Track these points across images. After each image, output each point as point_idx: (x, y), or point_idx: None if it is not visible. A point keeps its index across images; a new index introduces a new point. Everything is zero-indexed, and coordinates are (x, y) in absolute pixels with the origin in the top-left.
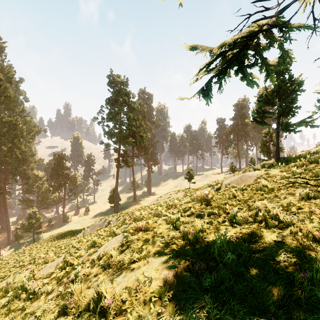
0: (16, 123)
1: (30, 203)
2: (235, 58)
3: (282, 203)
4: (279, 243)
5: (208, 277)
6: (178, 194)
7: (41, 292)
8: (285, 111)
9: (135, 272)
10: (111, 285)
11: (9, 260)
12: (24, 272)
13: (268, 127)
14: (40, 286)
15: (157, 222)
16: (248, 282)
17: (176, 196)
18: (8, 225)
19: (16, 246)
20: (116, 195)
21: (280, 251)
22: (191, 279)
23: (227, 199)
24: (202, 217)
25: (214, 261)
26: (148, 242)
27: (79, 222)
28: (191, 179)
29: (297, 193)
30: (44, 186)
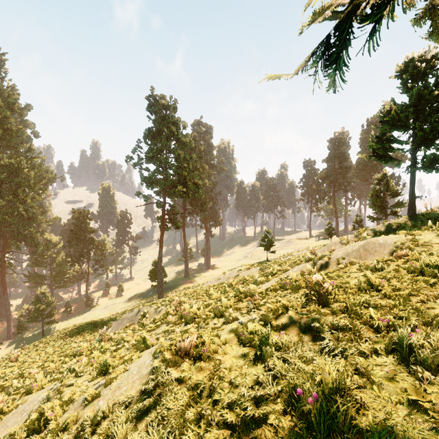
0: (20, 166)
1: (39, 280)
2: None
3: None
4: None
5: None
6: (251, 270)
7: None
8: (428, 137)
9: None
10: None
11: None
12: None
13: (395, 165)
14: None
15: (220, 337)
16: None
17: (248, 274)
18: (8, 311)
19: (18, 341)
20: (159, 270)
21: None
22: None
23: (355, 289)
24: (317, 334)
25: None
26: (201, 394)
27: (107, 308)
28: (270, 246)
29: None
30: (60, 256)
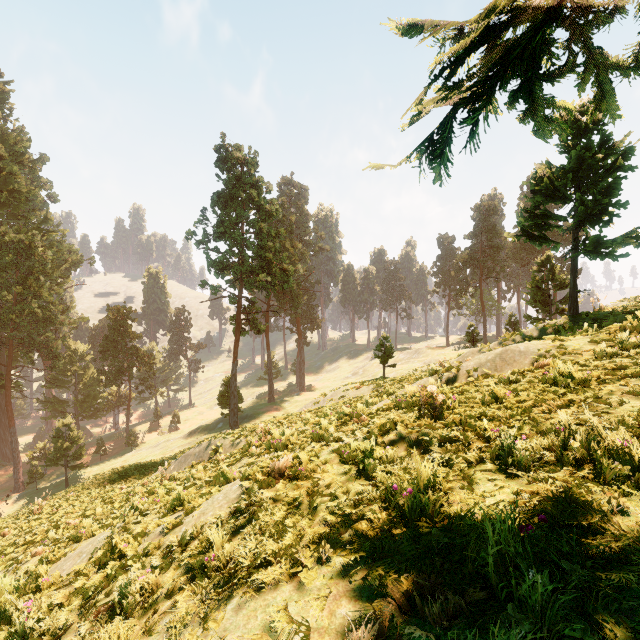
0: (32, 244)
1: (60, 407)
2: (522, 49)
3: (622, 416)
4: None
5: None
6: (362, 389)
7: (41, 630)
8: (592, 212)
9: (265, 599)
10: (200, 639)
11: (5, 530)
12: (27, 561)
13: (553, 248)
14: (42, 613)
15: (319, 457)
16: None
17: (357, 395)
18: (16, 451)
19: (31, 494)
20: (233, 392)
21: None
22: None
23: (479, 403)
24: (426, 448)
25: (479, 582)
26: (299, 508)
27: (158, 446)
28: (388, 358)
29: None
30: (89, 373)
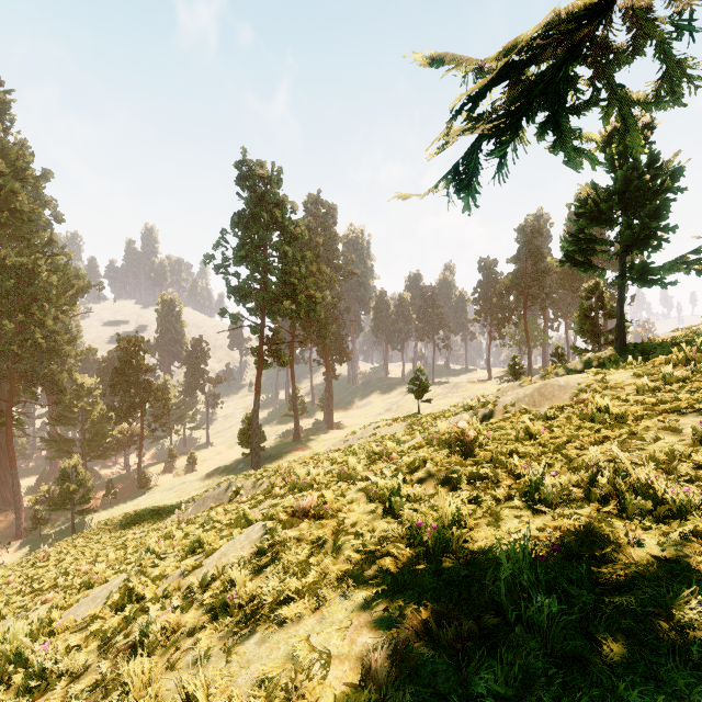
0: (35, 269)
1: (65, 447)
2: (544, 84)
3: (654, 452)
4: (669, 563)
5: (485, 666)
6: (394, 427)
7: (60, 671)
8: (640, 237)
9: (287, 632)
10: (224, 669)
11: (10, 577)
12: (37, 608)
13: (598, 274)
14: (59, 654)
15: (345, 496)
16: (605, 688)
17: (389, 432)
18: (18, 494)
19: (35, 541)
20: (255, 429)
21: (684, 594)
22: (436, 665)
23: (512, 440)
24: (455, 486)
25: (495, 610)
26: (324, 547)
27: (173, 489)
28: (423, 393)
29: (686, 427)
30: (98, 409)
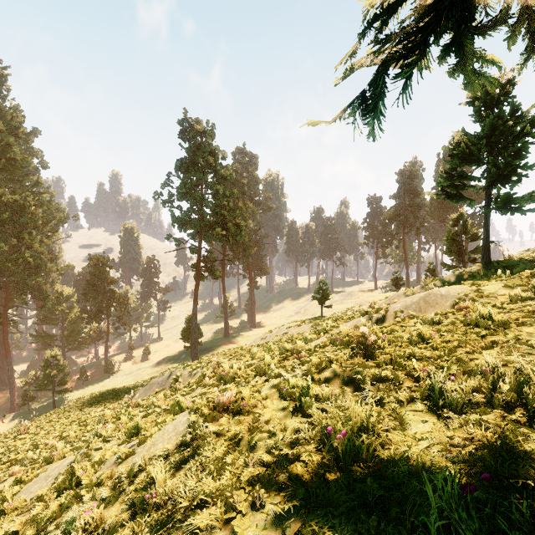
0: (25, 204)
1: (49, 341)
2: None
3: None
4: None
5: None
6: (302, 327)
7: None
8: (503, 173)
9: None
10: None
11: None
12: (5, 480)
13: (468, 204)
14: None
15: (260, 393)
16: None
17: (298, 331)
18: (12, 378)
19: (24, 414)
20: (193, 328)
21: None
22: None
23: (406, 343)
24: (359, 386)
25: None
26: (240, 443)
27: (131, 374)
28: (325, 300)
29: None
30: (74, 312)
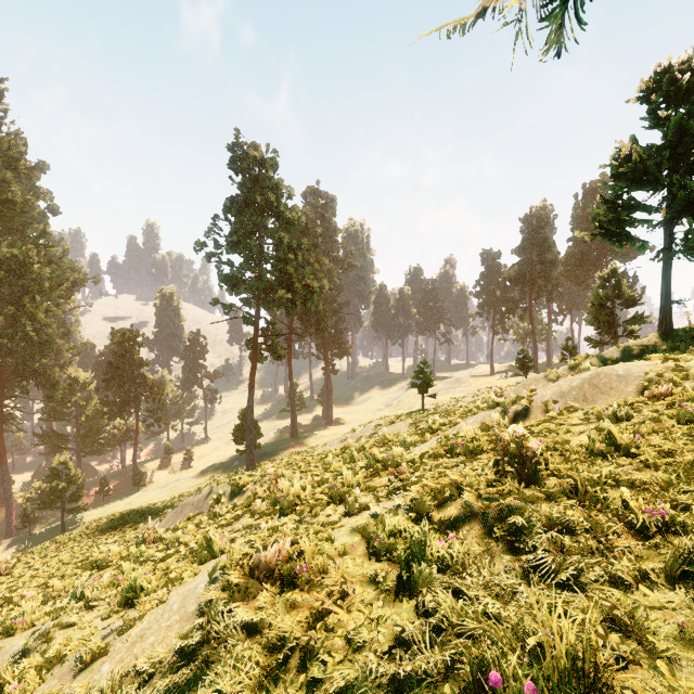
0: (27, 260)
1: (59, 442)
2: None
3: None
4: None
5: None
6: (397, 424)
7: None
8: None
9: None
10: None
11: None
12: None
13: (637, 248)
14: None
15: (334, 542)
16: None
17: (391, 431)
18: (8, 491)
19: (24, 540)
20: (249, 426)
21: None
22: None
23: (584, 452)
24: (519, 538)
25: None
26: (289, 661)
27: (167, 487)
28: (428, 387)
29: None
30: (92, 404)
